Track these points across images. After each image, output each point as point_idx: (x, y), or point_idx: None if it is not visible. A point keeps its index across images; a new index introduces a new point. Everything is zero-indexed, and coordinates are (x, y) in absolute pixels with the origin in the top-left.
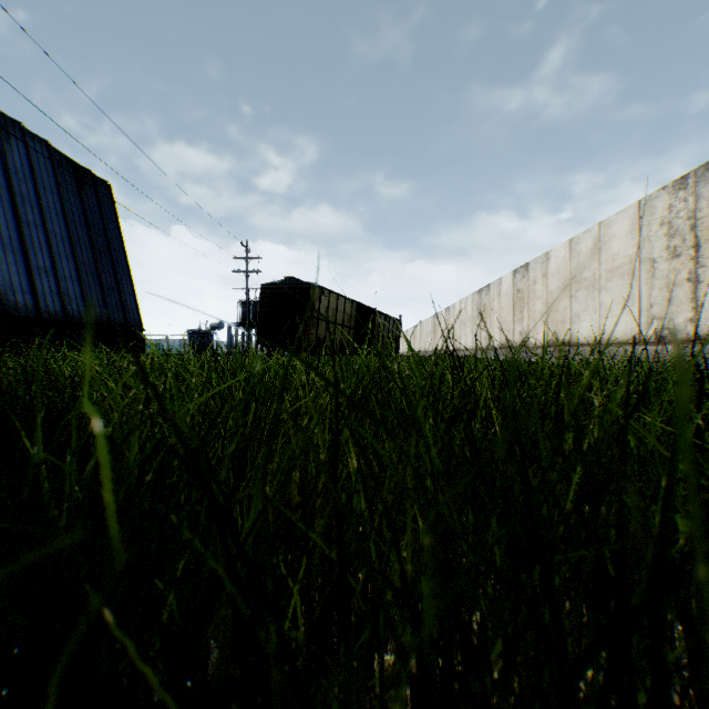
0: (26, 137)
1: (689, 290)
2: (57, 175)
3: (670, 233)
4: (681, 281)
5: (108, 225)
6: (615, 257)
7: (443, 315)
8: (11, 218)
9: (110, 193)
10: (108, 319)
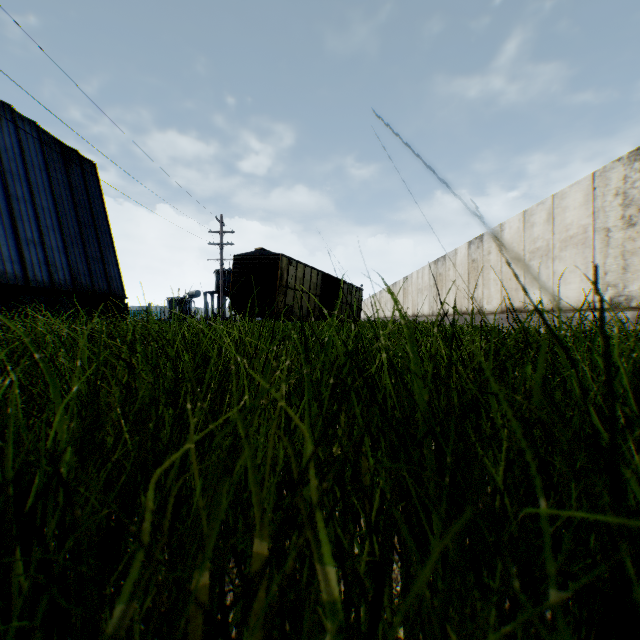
0: (15, 119)
1: None
2: (45, 154)
3: (625, 203)
4: (637, 250)
5: (92, 201)
6: (569, 227)
7: (401, 283)
8: (1, 194)
9: (95, 171)
10: (92, 287)
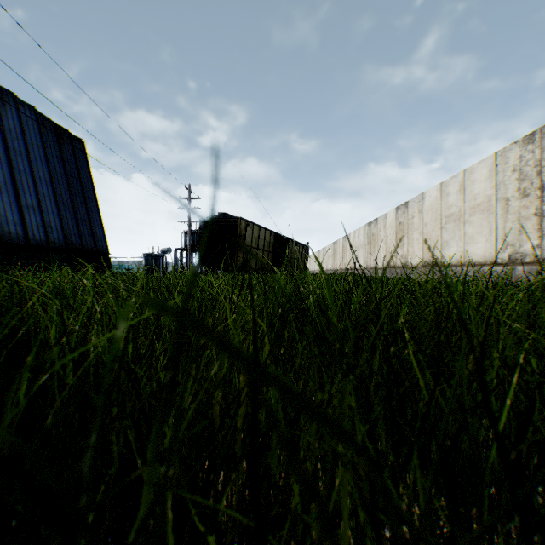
0: (17, 104)
1: (536, 223)
2: (42, 134)
3: (521, 177)
4: (530, 216)
5: (81, 172)
6: (476, 197)
7: (341, 242)
8: (6, 167)
9: (83, 148)
10: (81, 245)
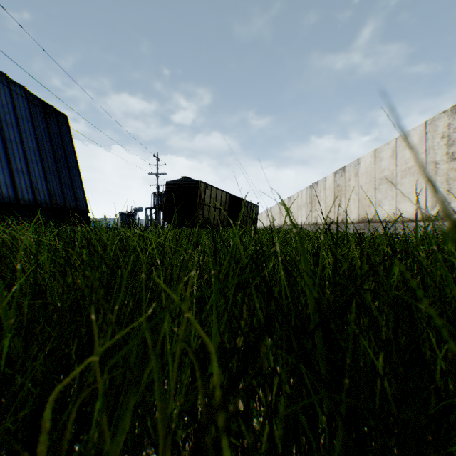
0: (9, 84)
1: None
2: (30, 109)
3: (449, 143)
4: None
5: (65, 142)
6: (407, 161)
7: (286, 202)
8: None
9: (67, 121)
10: (65, 205)
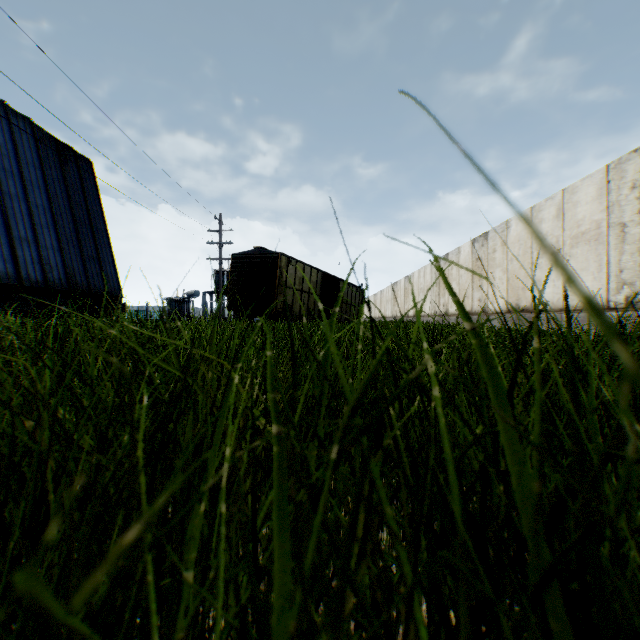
0: (9, 115)
1: None
2: (39, 151)
3: None
4: None
5: (89, 199)
6: (580, 223)
7: (403, 283)
8: None
9: (91, 169)
10: (88, 287)
